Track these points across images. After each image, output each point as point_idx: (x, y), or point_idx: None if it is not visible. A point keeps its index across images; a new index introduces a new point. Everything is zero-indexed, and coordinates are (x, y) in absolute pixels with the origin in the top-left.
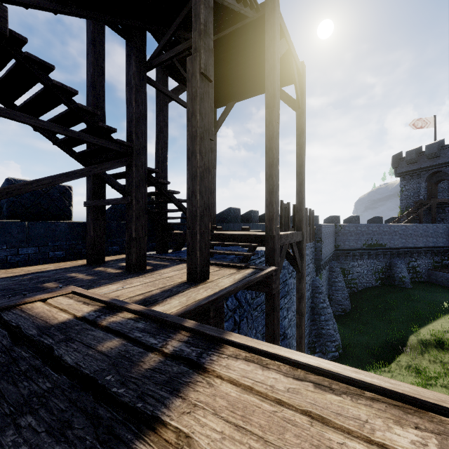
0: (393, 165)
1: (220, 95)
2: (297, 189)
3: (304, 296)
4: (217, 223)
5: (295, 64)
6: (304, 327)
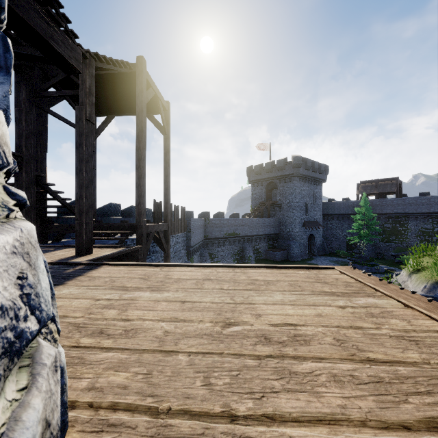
0: (247, 175)
1: (101, 108)
2: (164, 193)
3: None
4: (97, 217)
5: (161, 103)
6: None
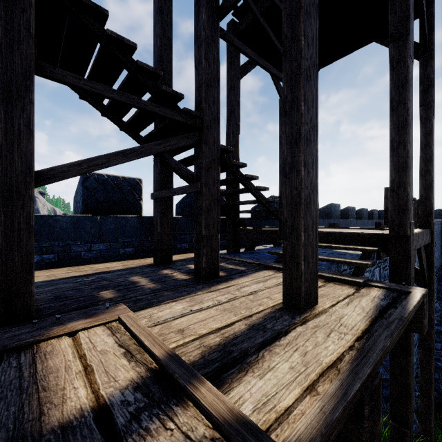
0: None
1: None
2: (420, 169)
3: (433, 323)
4: None
5: None
6: (433, 369)
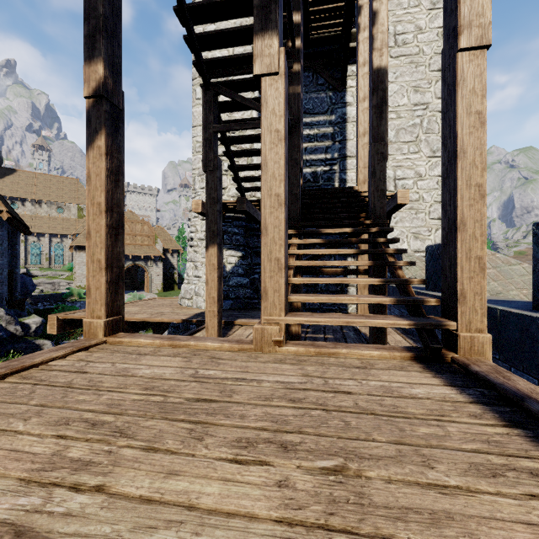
0: None
1: None
2: None
3: None
4: None
5: None
6: None
